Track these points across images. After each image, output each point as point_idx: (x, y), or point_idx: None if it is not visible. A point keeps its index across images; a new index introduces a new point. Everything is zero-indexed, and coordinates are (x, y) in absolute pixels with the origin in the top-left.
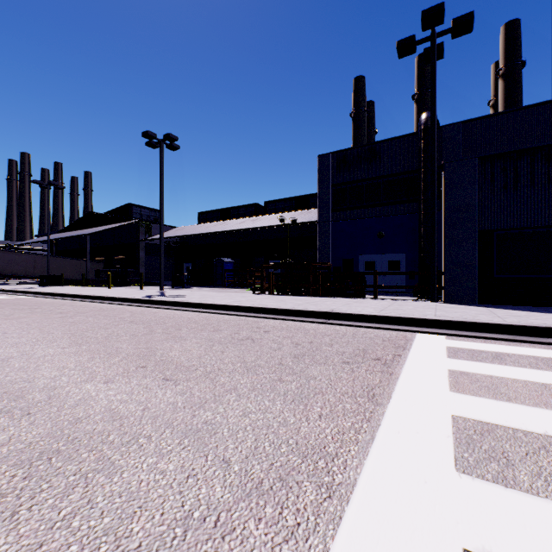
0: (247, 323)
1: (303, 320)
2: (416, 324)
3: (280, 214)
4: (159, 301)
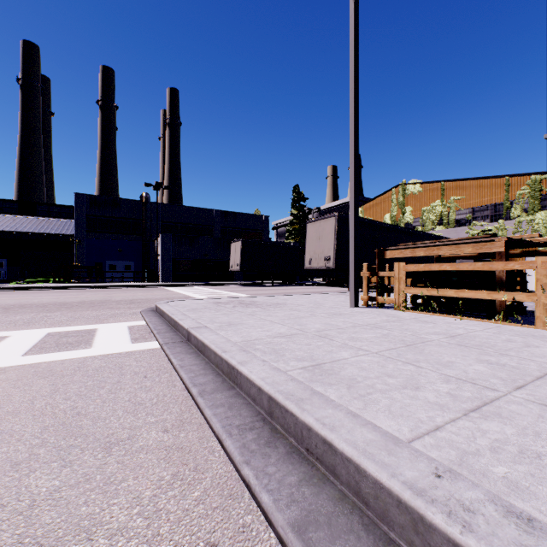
0: (110, 289)
1: (127, 287)
2: (161, 286)
3: (9, 217)
4: (22, 287)
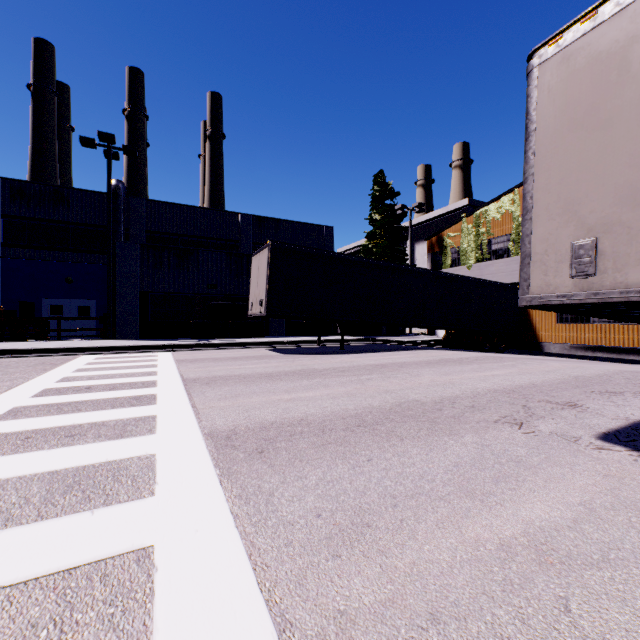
0: None
1: None
2: (85, 351)
3: None
4: None
